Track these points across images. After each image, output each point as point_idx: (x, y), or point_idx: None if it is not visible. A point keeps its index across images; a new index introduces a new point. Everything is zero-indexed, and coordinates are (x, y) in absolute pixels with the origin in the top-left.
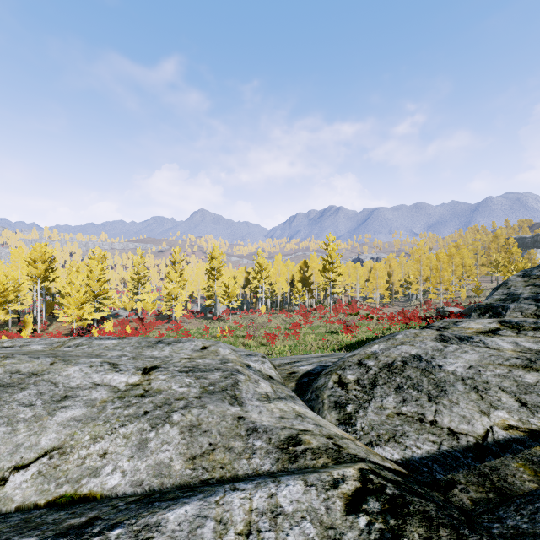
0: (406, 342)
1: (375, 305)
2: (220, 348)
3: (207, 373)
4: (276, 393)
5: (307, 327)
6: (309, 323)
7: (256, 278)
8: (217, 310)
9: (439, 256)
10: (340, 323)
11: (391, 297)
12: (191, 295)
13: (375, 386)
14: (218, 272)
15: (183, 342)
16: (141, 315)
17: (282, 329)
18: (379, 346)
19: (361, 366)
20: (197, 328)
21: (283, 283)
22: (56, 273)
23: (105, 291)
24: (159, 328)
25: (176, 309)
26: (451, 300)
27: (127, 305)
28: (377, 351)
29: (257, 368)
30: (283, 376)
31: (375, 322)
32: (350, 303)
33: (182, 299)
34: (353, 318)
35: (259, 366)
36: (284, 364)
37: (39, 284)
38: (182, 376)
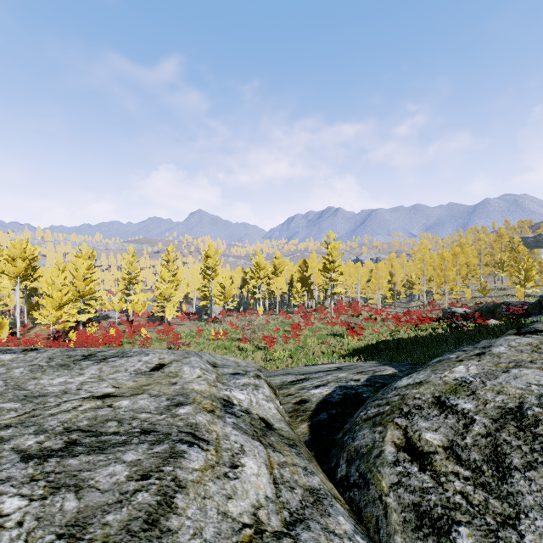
0: (526, 363)
1: (377, 306)
2: (186, 367)
3: (104, 456)
4: (279, 496)
5: (307, 329)
6: (309, 325)
7: (254, 278)
8: (213, 312)
9: (443, 255)
10: (343, 325)
11: (393, 298)
12: (186, 296)
13: (509, 473)
14: (213, 271)
15: (129, 356)
16: (133, 317)
17: (281, 331)
18: (467, 368)
19: (446, 411)
20: (190, 331)
21: (281, 283)
22: (41, 273)
23: (91, 291)
24: (151, 331)
25: (168, 310)
26: (455, 301)
27: (116, 306)
28: (469, 378)
29: (245, 404)
30: (288, 409)
31: (380, 324)
32: (351, 304)
33: (175, 300)
34: (356, 319)
35: (248, 398)
36: (288, 383)
37: (18, 284)
38: (9, 483)
